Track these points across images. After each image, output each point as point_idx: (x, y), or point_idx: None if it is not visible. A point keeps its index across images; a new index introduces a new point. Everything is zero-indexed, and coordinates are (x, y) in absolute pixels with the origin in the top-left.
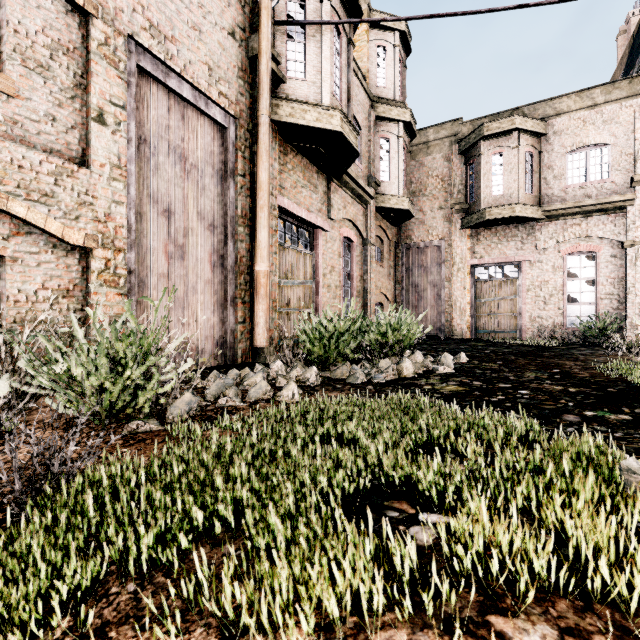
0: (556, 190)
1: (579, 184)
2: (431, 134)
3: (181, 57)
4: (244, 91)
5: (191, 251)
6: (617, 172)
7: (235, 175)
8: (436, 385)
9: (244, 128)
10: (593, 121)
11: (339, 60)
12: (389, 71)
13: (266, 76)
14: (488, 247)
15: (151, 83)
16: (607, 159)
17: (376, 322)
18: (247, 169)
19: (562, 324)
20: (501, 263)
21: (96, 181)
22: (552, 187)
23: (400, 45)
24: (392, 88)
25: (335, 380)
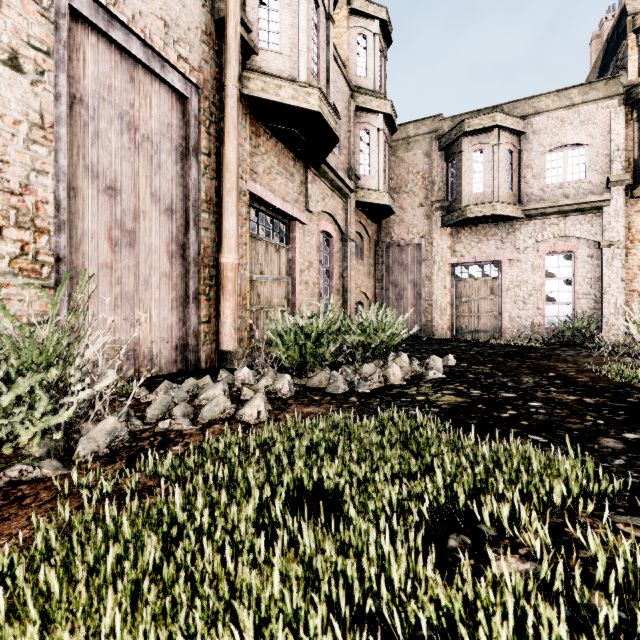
0: (535, 189)
1: (557, 184)
2: (411, 130)
3: (128, 5)
4: (209, 58)
5: (143, 238)
6: (594, 172)
7: (198, 153)
8: (430, 395)
9: (209, 100)
10: (571, 121)
11: (317, 36)
12: (369, 61)
13: (234, 41)
14: (468, 246)
15: (89, 32)
16: (584, 159)
17: (358, 322)
18: (213, 147)
19: (541, 324)
20: (481, 262)
21: (7, 142)
22: (531, 186)
23: (381, 35)
24: (372, 78)
25: (312, 390)
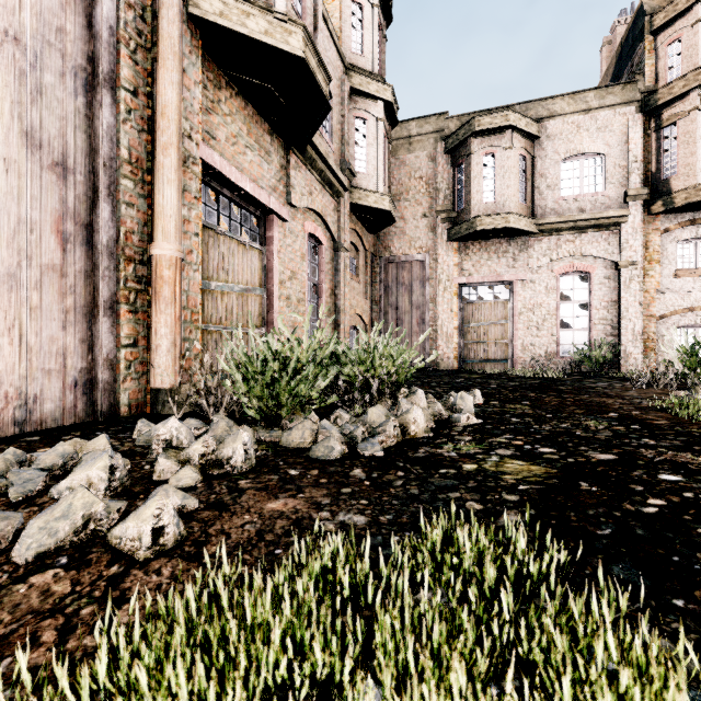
0: (550, 201)
1: (573, 196)
2: (414, 128)
3: None
4: None
5: (4, 203)
6: (611, 185)
7: (116, 87)
8: (482, 460)
9: (135, 11)
10: (587, 127)
11: None
12: (366, 36)
13: None
14: (477, 263)
15: None
16: (601, 170)
17: (357, 346)
18: (142, 84)
19: (555, 352)
20: (491, 282)
21: None
22: (545, 198)
23: (379, 8)
24: (370, 58)
25: (288, 453)
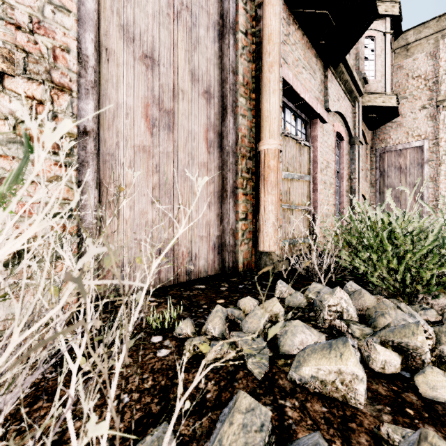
0: None
1: None
2: (411, 36)
3: None
4: None
5: (181, 121)
6: None
7: (235, 32)
8: None
9: None
10: None
11: None
12: None
13: None
14: None
15: None
16: None
17: (441, 218)
18: (249, 27)
19: None
20: None
21: None
22: None
23: None
24: None
25: None
